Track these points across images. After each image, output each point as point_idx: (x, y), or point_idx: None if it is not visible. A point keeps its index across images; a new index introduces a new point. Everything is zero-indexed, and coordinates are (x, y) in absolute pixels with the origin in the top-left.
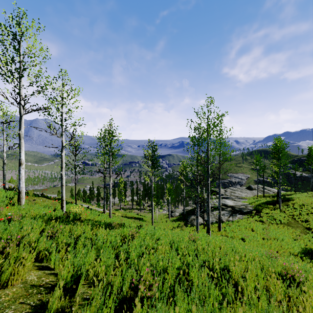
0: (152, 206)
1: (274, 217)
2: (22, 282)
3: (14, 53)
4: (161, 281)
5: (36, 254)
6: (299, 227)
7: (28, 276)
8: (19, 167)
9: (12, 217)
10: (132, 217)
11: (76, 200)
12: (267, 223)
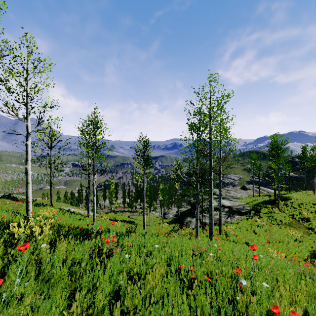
0: (144, 208)
1: (274, 217)
2: None
3: None
4: None
5: None
6: (301, 228)
7: None
8: None
9: None
10: (123, 220)
11: (51, 202)
12: (268, 224)
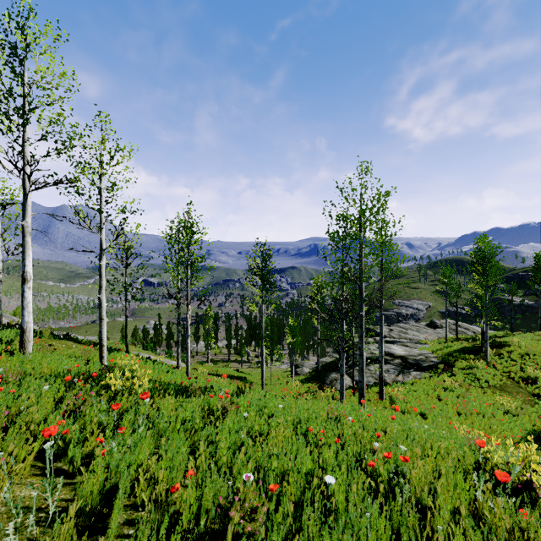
0: (262, 356)
1: (477, 375)
2: (6, 503)
3: (13, 79)
4: (274, 501)
5: (41, 445)
6: (520, 393)
7: (19, 489)
8: (23, 285)
9: (4, 376)
10: (228, 375)
11: (127, 346)
12: (464, 386)
